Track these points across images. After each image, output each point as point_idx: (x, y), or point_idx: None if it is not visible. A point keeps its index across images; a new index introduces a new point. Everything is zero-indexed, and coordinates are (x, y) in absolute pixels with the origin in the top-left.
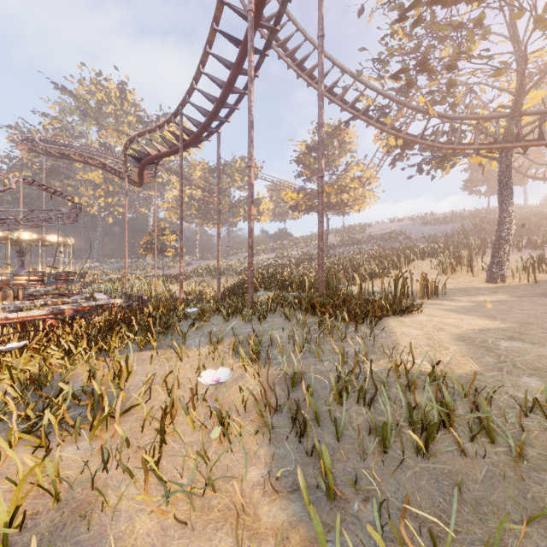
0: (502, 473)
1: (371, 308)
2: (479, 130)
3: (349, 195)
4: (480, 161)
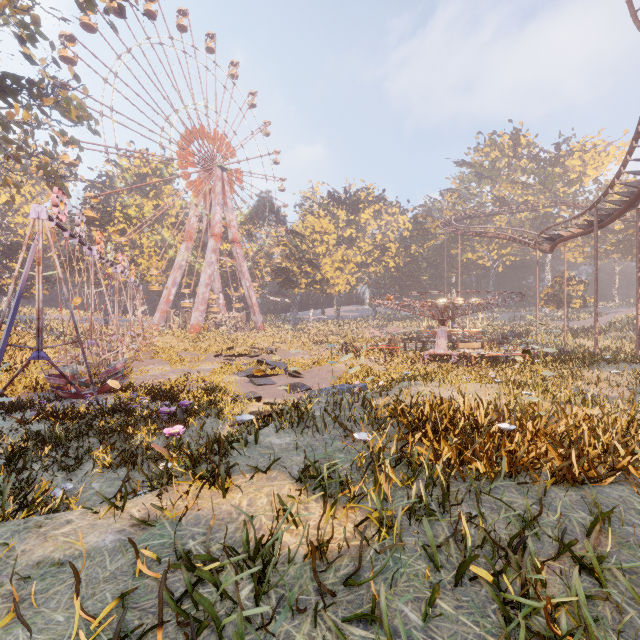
0: None
1: None
2: None
3: None
4: None
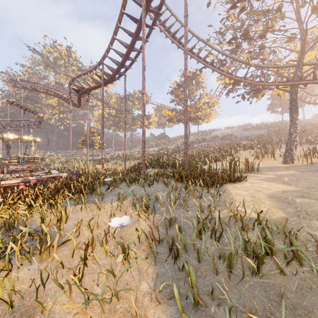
0: (308, 285)
1: (217, 178)
2: (278, 74)
3: (201, 113)
4: (278, 92)
